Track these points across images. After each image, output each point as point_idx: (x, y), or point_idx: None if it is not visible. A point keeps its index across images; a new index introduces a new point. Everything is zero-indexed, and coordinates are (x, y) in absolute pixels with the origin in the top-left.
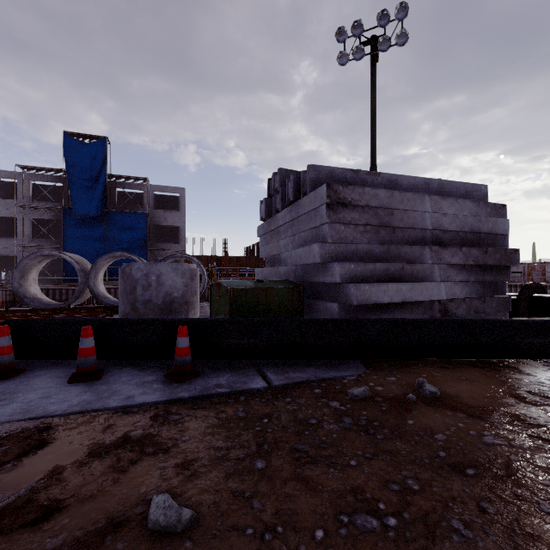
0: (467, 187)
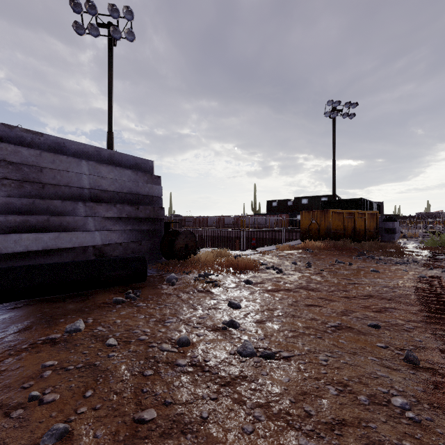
0: (137, 160)
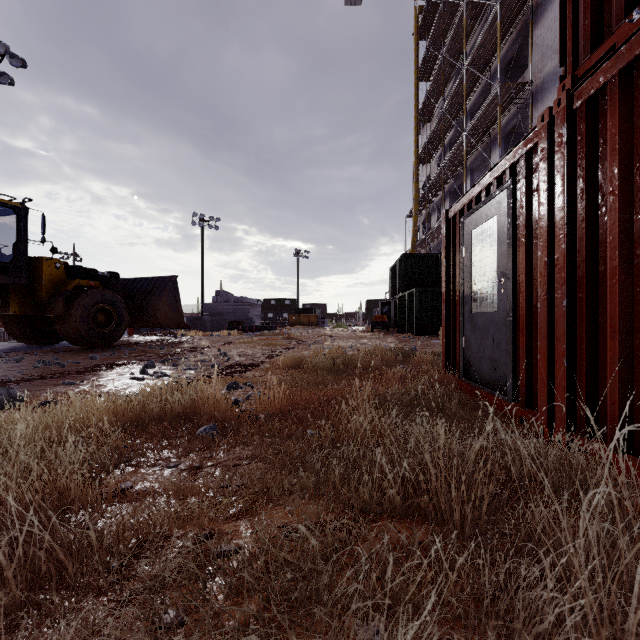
0: (255, 300)
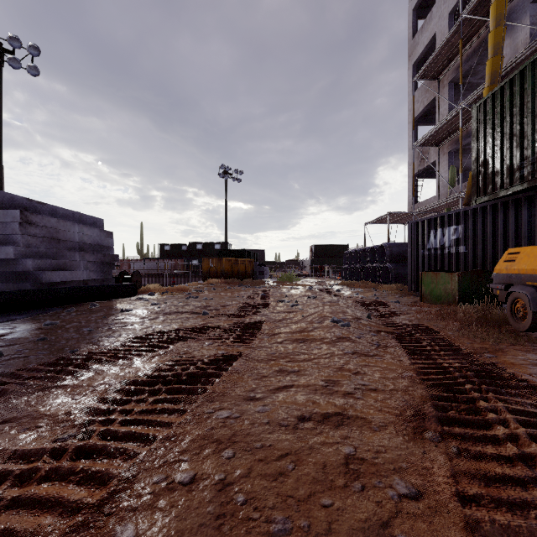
0: (95, 219)
